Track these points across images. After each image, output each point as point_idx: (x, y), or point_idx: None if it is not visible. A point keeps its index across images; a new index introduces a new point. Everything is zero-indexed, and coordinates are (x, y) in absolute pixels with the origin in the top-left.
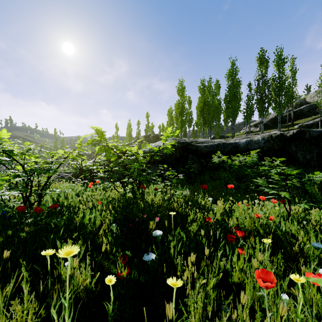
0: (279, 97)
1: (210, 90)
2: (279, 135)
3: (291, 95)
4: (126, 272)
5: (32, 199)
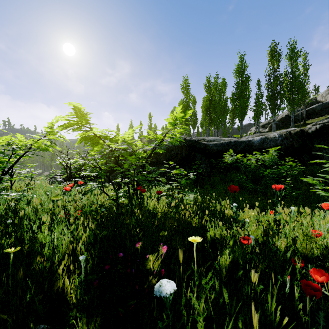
0: (293, 94)
1: (217, 87)
2: (300, 131)
3: (304, 92)
4: None
5: None
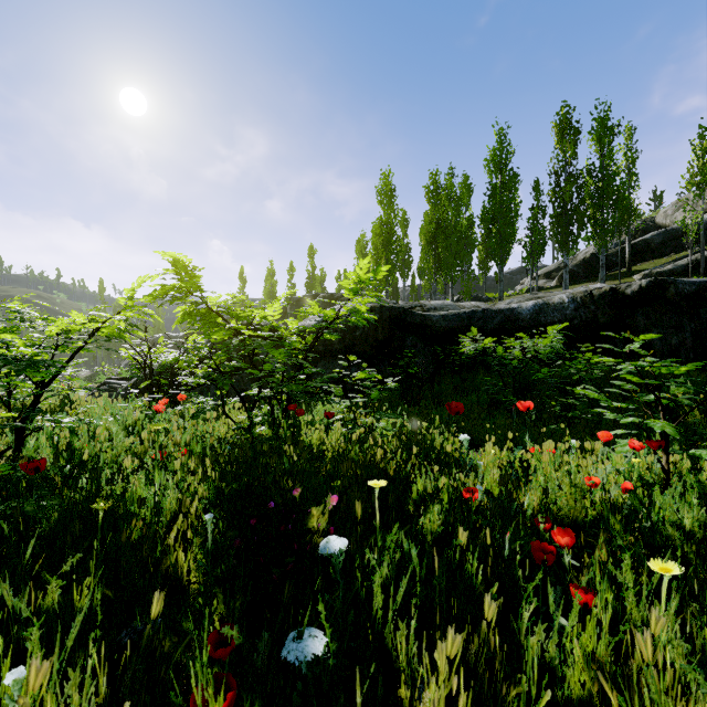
0: (603, 212)
1: (451, 194)
2: (609, 292)
3: (627, 209)
4: (223, 704)
5: (1, 444)
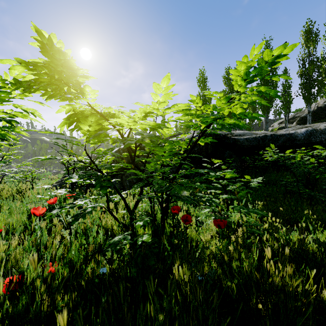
0: None
1: None
2: None
3: None
4: None
5: None
